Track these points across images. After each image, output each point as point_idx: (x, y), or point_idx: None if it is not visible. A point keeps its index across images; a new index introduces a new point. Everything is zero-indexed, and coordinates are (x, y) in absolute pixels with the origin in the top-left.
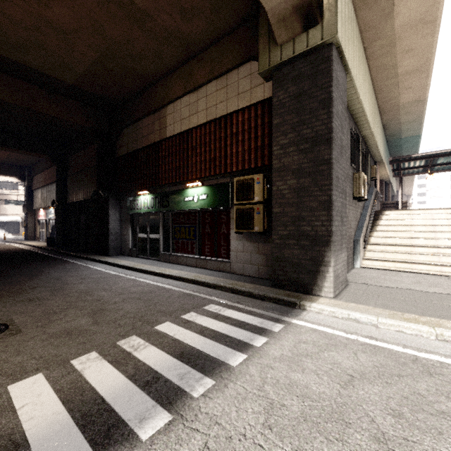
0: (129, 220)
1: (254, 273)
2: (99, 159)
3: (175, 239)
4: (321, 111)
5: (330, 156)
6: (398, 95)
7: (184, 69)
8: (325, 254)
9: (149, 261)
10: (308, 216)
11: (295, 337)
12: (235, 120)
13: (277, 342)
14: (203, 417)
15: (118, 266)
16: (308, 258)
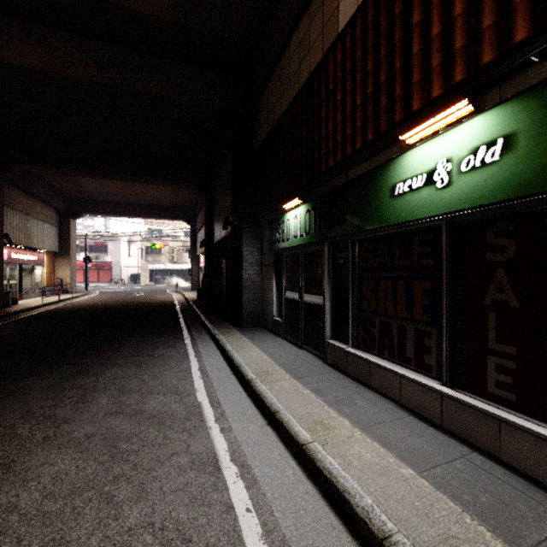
0: (272, 265)
1: None
2: (232, 165)
3: (361, 311)
4: None
5: None
6: None
7: None
8: None
9: (300, 354)
10: None
11: None
12: None
13: None
14: None
15: (231, 363)
16: None
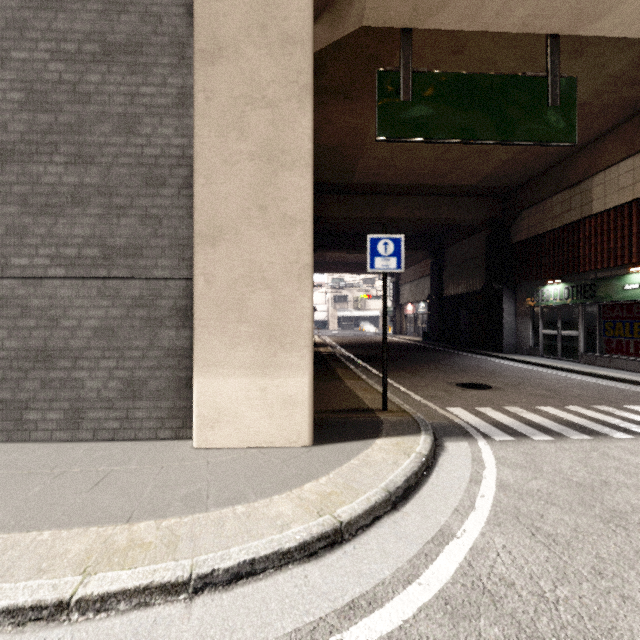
0: (528, 314)
1: None
2: (488, 249)
3: (604, 337)
4: None
5: None
6: None
7: (624, 128)
8: None
9: (561, 361)
10: None
11: None
12: None
13: None
14: None
15: (525, 362)
16: None
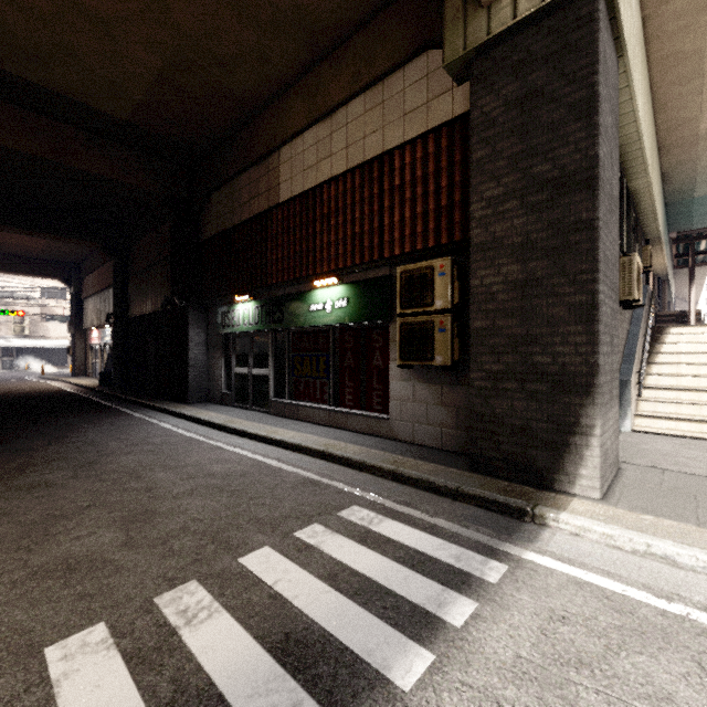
0: (220, 345)
1: (433, 440)
2: (173, 246)
3: (293, 376)
4: (574, 125)
5: (593, 214)
6: (699, 114)
7: (308, 81)
8: (583, 411)
9: (251, 413)
10: (545, 335)
11: (539, 603)
12: (399, 162)
13: (501, 616)
14: None
15: (198, 421)
16: (545, 419)
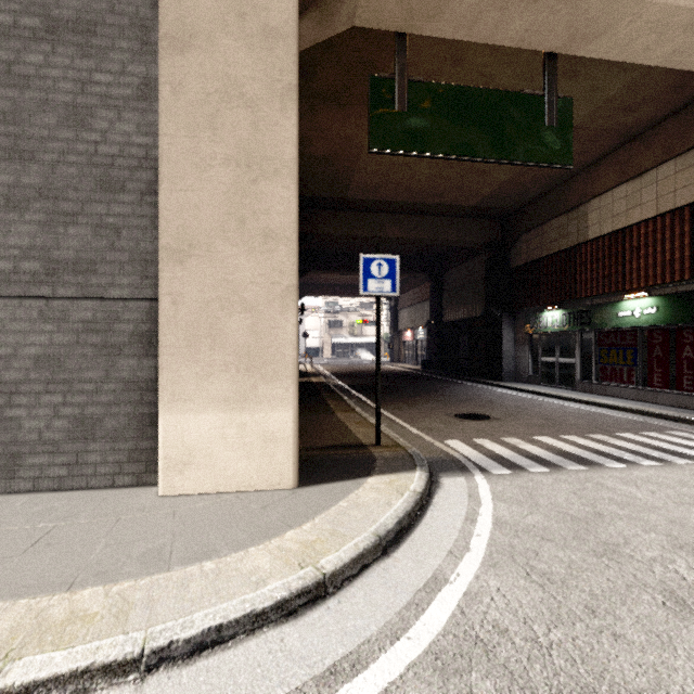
0: (527, 341)
1: None
2: (488, 273)
3: (599, 364)
4: None
5: None
6: None
7: (618, 155)
8: None
9: (559, 390)
10: None
11: None
12: None
13: None
14: (687, 469)
15: (524, 391)
16: None
